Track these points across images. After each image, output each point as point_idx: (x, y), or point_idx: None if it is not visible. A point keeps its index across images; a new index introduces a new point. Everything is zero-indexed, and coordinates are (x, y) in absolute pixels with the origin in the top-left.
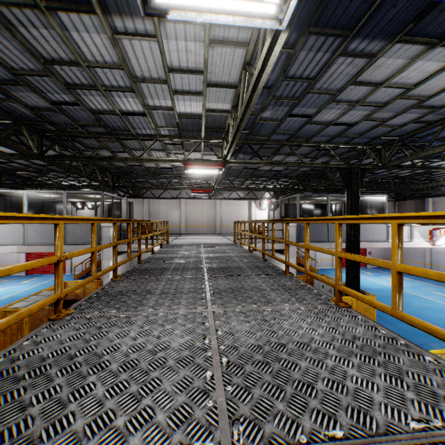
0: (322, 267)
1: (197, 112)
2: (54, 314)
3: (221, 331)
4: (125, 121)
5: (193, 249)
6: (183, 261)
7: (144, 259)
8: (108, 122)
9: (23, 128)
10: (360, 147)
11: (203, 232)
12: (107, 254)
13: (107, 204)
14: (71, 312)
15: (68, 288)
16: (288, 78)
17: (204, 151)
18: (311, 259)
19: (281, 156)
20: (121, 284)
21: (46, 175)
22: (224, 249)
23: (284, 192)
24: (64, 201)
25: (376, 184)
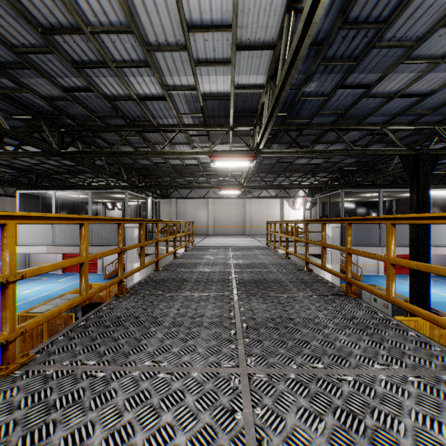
0: (366, 273)
1: (225, 91)
2: (1, 365)
3: (268, 445)
4: (144, 108)
5: (220, 253)
6: (207, 269)
7: (163, 265)
8: (126, 112)
9: (42, 123)
10: (429, 127)
11: (231, 233)
12: (131, 256)
13: (136, 204)
14: (31, 359)
15: (31, 320)
16: (348, 25)
17: (232, 143)
18: (353, 264)
19: (323, 145)
20: (123, 304)
21: (76, 176)
22: (256, 253)
23: (321, 190)
24: (89, 201)
25: (438, 177)
